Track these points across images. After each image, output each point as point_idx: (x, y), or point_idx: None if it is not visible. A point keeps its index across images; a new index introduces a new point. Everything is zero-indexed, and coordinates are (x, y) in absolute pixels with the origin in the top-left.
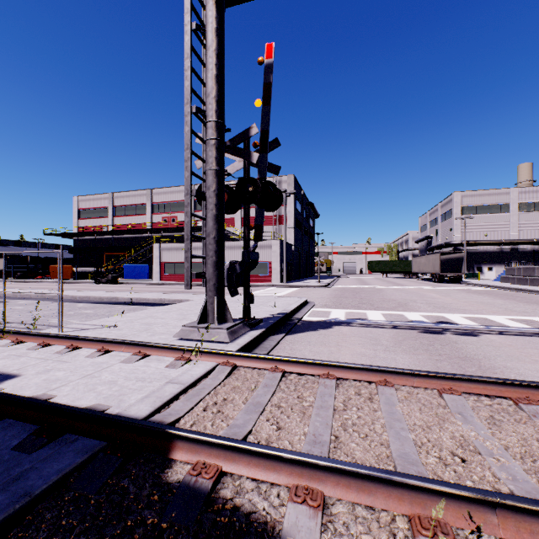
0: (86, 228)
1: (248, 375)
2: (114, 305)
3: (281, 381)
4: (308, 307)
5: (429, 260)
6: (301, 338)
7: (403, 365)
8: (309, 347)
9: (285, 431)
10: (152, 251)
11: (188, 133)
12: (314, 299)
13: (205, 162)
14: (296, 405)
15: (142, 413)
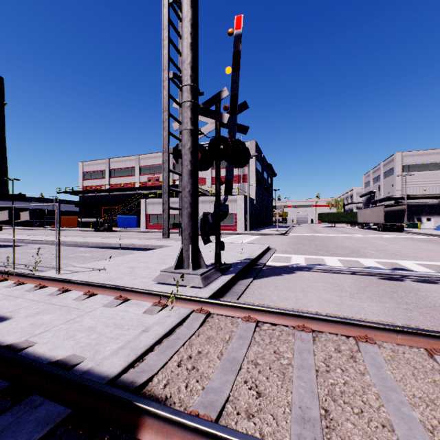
0: (88, 187)
1: (221, 323)
2: (107, 249)
3: (255, 332)
4: (271, 253)
5: (374, 212)
6: (268, 283)
7: (373, 314)
8: (276, 292)
9: (266, 399)
10: (139, 205)
11: (165, 97)
12: (275, 245)
13: (181, 124)
14: (274, 363)
15: (115, 369)
